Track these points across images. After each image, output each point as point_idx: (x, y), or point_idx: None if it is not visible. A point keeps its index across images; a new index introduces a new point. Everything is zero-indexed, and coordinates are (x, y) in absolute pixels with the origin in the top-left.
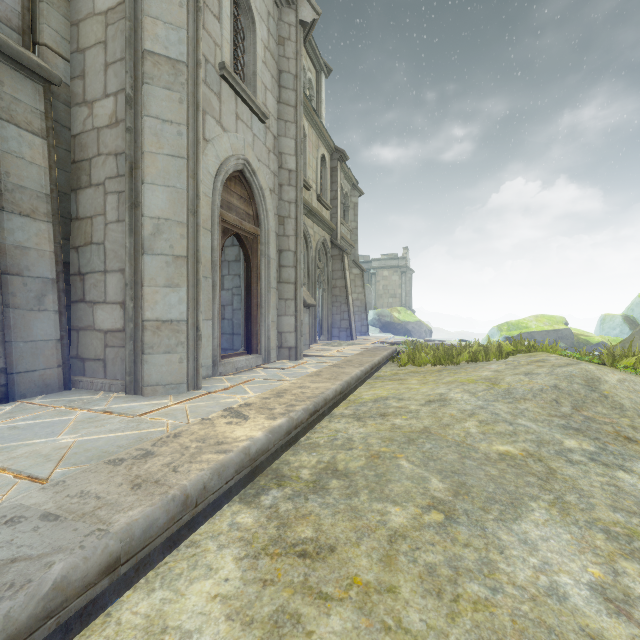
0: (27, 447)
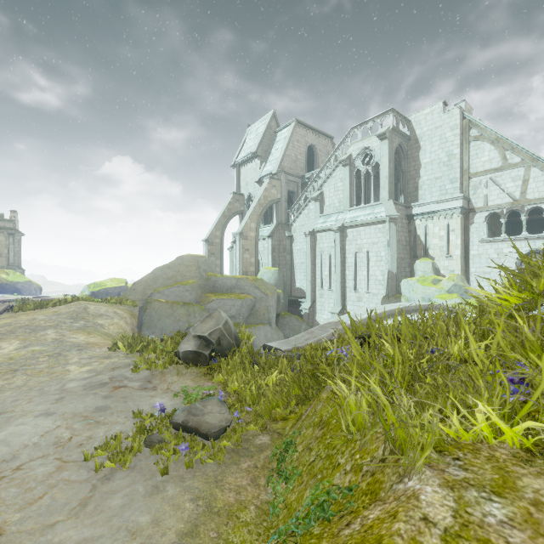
0: None
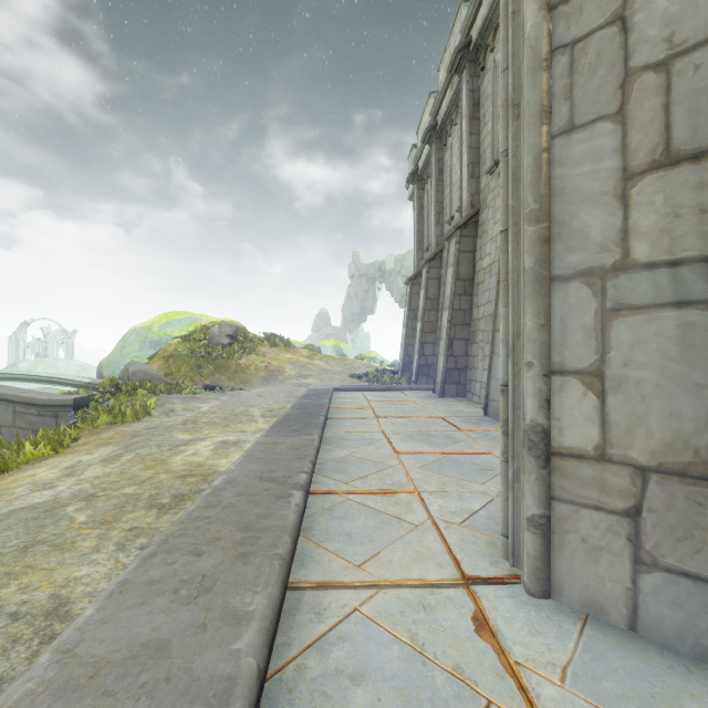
0: (413, 461)
